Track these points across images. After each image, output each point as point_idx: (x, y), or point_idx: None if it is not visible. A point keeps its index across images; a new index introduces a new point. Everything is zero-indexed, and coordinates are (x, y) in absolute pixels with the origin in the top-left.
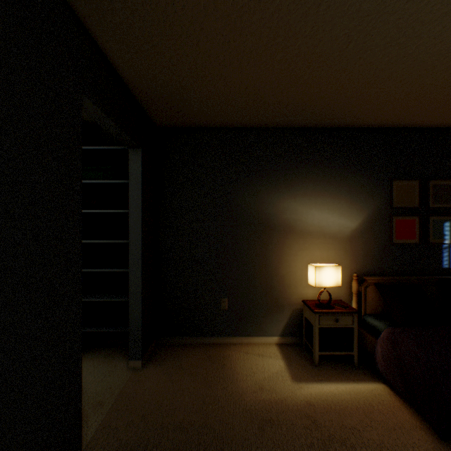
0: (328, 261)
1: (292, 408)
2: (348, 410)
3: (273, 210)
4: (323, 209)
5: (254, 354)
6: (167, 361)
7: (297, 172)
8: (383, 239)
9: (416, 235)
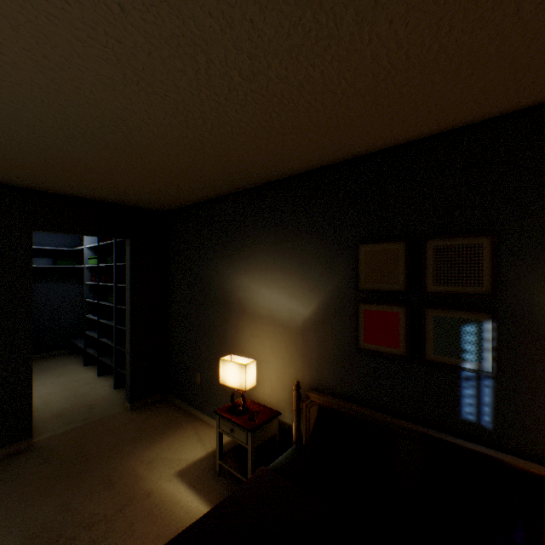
0: (278, 356)
1: (135, 487)
2: (158, 520)
3: (231, 286)
4: (273, 287)
5: (197, 436)
6: (147, 412)
7: (249, 241)
8: (347, 340)
9: (400, 340)
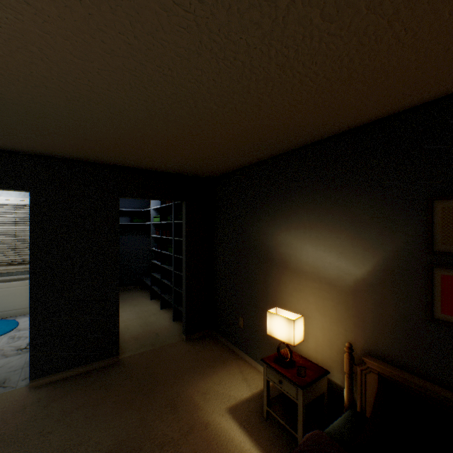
0: (324, 313)
1: (194, 415)
2: None
3: (272, 242)
4: (318, 245)
5: (242, 375)
6: (198, 345)
7: (291, 201)
8: (414, 307)
9: None
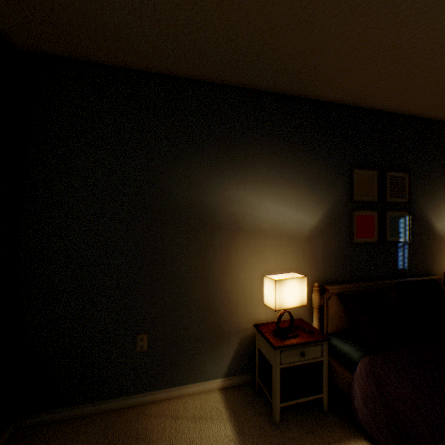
0: (284, 268)
1: None
2: None
3: (215, 200)
4: (278, 201)
5: (187, 419)
6: None
7: (246, 149)
8: (344, 239)
9: (375, 232)
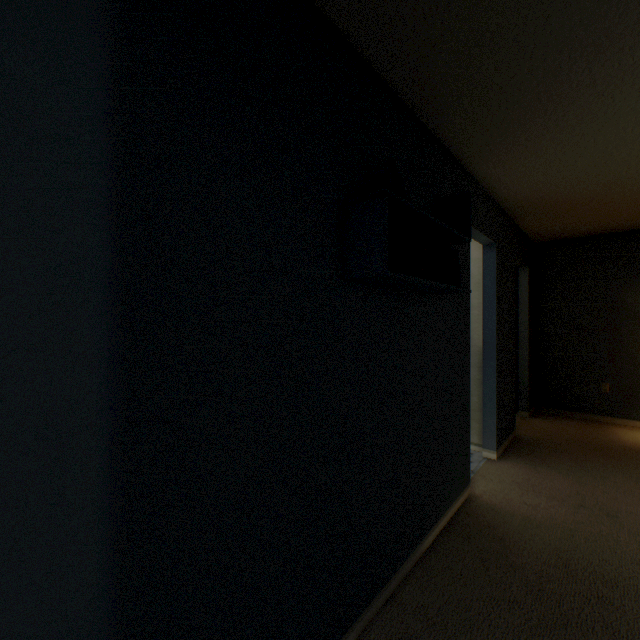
0: None
1: None
2: None
3: None
4: None
5: (638, 432)
6: (547, 419)
7: None
8: None
9: None
